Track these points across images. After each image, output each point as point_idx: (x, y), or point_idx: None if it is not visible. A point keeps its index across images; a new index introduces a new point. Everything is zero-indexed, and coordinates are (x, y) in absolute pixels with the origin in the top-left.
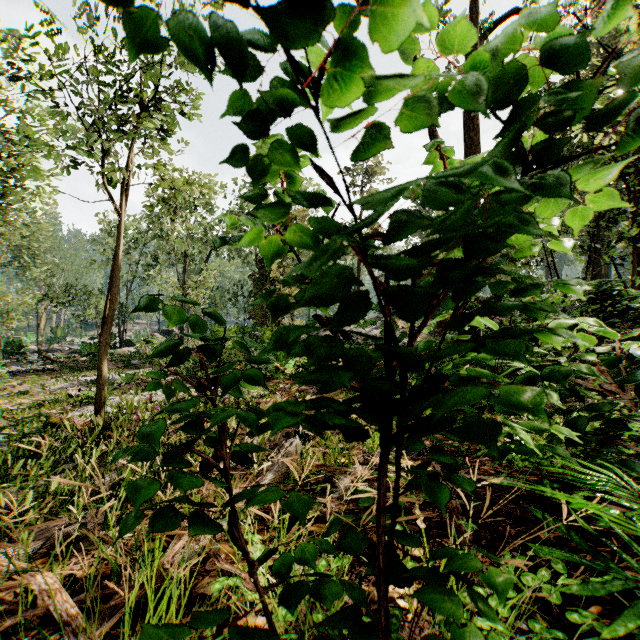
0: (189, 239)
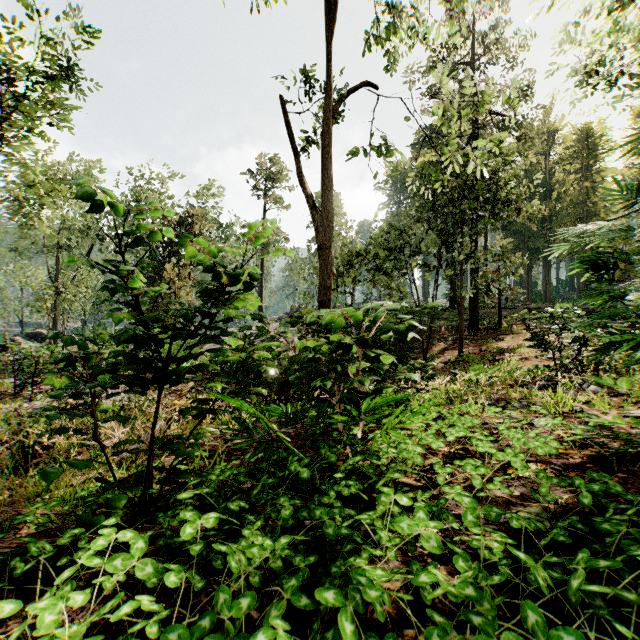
0: (65, 230)
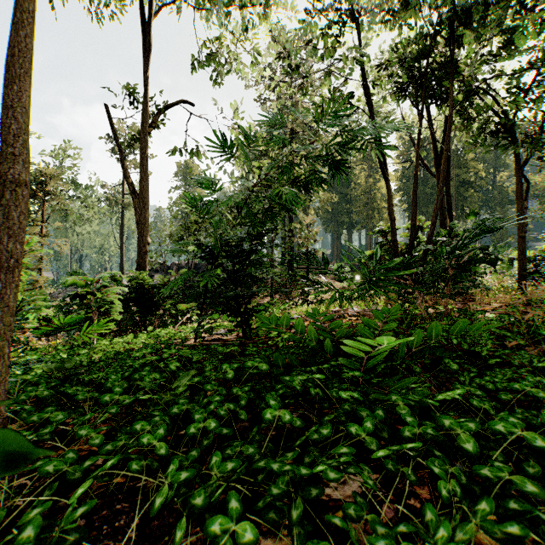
0: None
